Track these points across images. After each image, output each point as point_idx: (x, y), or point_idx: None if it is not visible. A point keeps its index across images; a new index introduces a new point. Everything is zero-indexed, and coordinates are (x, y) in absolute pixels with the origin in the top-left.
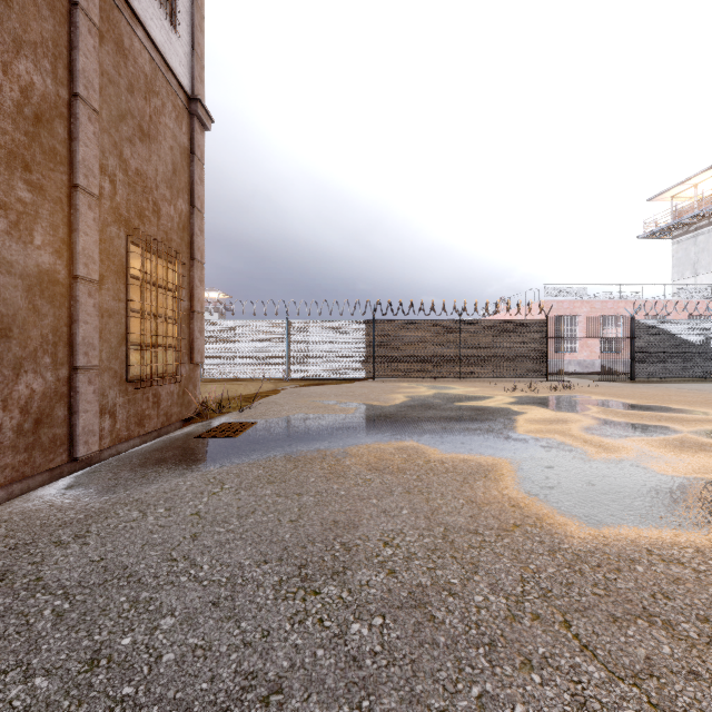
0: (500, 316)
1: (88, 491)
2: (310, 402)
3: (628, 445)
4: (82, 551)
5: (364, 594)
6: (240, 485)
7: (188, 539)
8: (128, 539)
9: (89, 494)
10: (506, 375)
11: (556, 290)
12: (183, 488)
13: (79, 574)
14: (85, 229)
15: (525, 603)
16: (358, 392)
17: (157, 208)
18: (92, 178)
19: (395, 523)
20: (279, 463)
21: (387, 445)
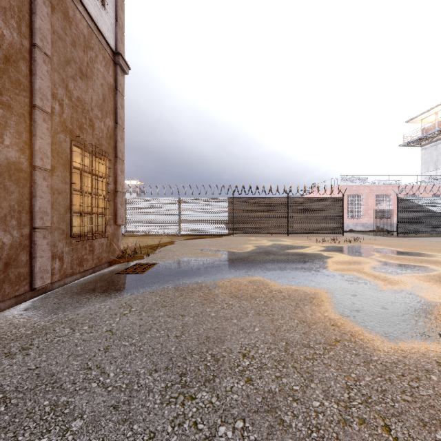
0: (312, 195)
1: (38, 312)
2: (193, 249)
3: (404, 279)
4: (24, 360)
5: (228, 399)
6: (143, 308)
7: (101, 350)
8: (59, 350)
9: (38, 315)
10: (317, 232)
11: (348, 179)
12: (103, 311)
13: (17, 380)
14: (40, 135)
15: (352, 408)
16: (223, 243)
17: (92, 123)
18: (46, 101)
19: (250, 338)
20: (170, 292)
21: (243, 279)
